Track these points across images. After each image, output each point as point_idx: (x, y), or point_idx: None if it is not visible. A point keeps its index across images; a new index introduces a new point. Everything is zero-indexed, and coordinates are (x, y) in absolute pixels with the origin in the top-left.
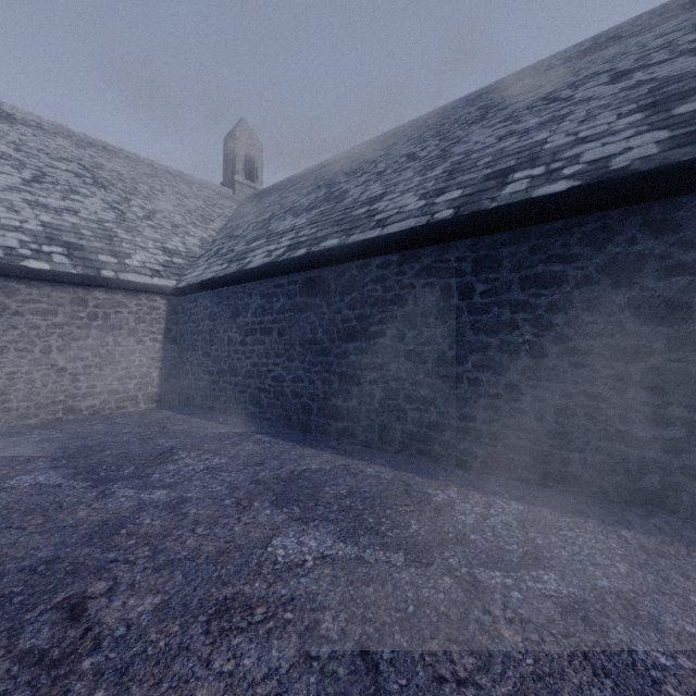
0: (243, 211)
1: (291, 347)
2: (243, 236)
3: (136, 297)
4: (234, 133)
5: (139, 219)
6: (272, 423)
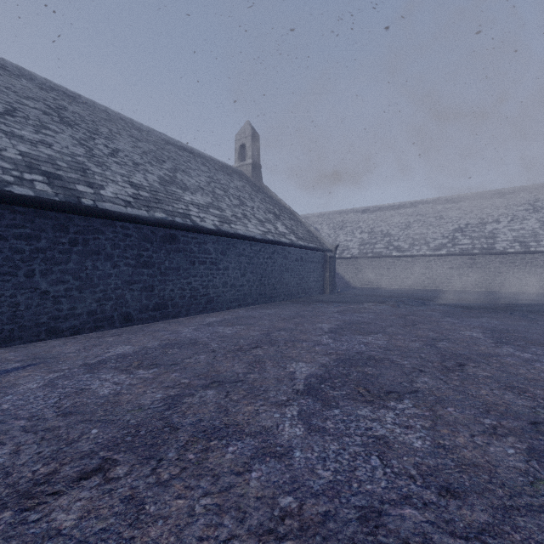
0: None
1: None
2: None
3: (543, 255)
4: None
5: None
6: None
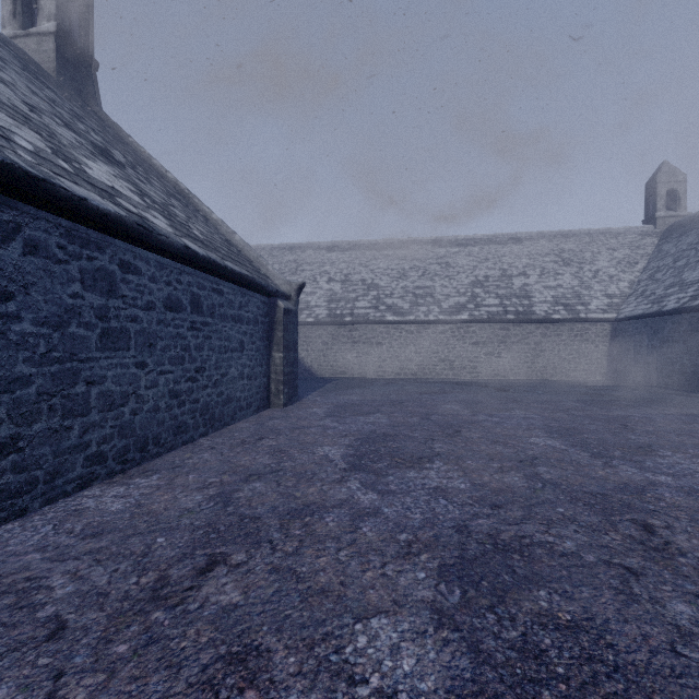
0: (663, 250)
1: (691, 349)
2: (661, 281)
3: (594, 325)
4: (654, 179)
5: (590, 279)
6: (679, 388)
